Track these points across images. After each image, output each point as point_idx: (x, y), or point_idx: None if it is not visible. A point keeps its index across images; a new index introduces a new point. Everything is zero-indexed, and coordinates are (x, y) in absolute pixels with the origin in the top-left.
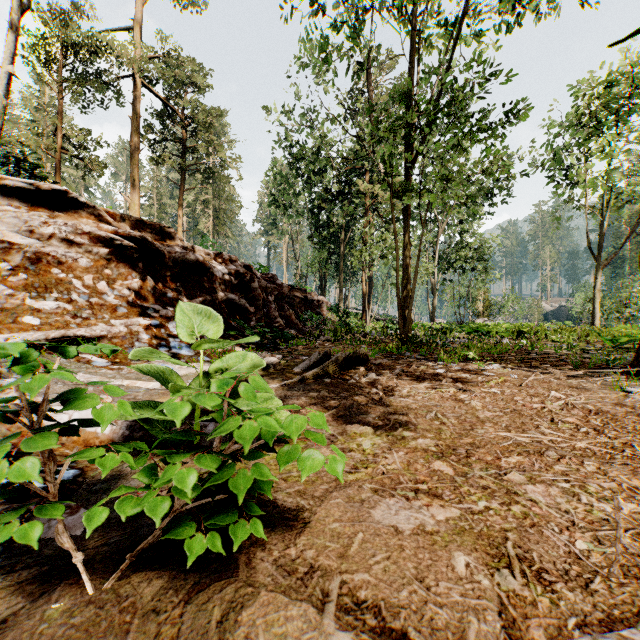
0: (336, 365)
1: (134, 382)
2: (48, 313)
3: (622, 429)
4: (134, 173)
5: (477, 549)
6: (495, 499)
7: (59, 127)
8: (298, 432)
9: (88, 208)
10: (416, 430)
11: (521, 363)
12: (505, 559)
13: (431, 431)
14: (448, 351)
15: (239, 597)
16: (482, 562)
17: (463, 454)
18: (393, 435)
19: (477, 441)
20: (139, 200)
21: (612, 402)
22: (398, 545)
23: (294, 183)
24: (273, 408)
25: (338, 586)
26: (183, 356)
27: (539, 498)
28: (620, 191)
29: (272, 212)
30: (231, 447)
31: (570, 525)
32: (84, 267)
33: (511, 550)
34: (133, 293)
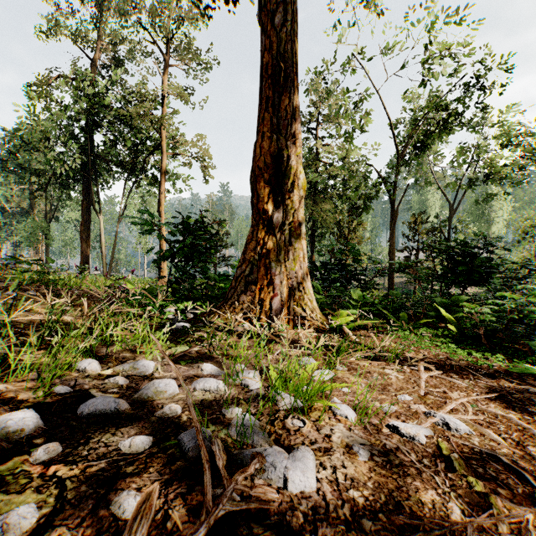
0: None
1: None
2: None
3: None
4: None
5: None
6: None
7: None
8: None
9: None
10: None
11: None
12: None
13: None
14: None
15: None
16: None
17: None
18: None
19: None
20: None
21: None
22: None
23: None
24: None
25: None
26: None
27: None
28: None
29: None
30: None
31: None
32: None
33: None
34: None
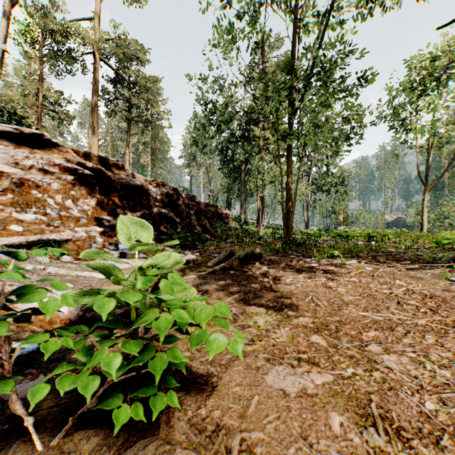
0: (238, 261)
1: (90, 273)
2: (29, 223)
3: (451, 309)
4: (94, 122)
5: (348, 409)
6: (360, 366)
7: (40, 89)
8: (206, 320)
9: (58, 147)
10: (297, 310)
11: (372, 259)
12: (371, 418)
13: (309, 311)
14: (319, 250)
15: (158, 454)
16: (353, 421)
17: (333, 329)
18: (280, 314)
19: (343, 319)
20: (98, 142)
21: (441, 288)
22: (286, 406)
23: (208, 130)
24: (190, 295)
25: (239, 443)
26: (127, 254)
27: (393, 366)
28: (441, 135)
29: (193, 150)
30: (153, 331)
31: (419, 388)
32: (55, 189)
33: (375, 410)
34: (91, 208)
